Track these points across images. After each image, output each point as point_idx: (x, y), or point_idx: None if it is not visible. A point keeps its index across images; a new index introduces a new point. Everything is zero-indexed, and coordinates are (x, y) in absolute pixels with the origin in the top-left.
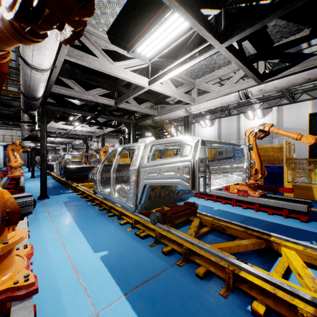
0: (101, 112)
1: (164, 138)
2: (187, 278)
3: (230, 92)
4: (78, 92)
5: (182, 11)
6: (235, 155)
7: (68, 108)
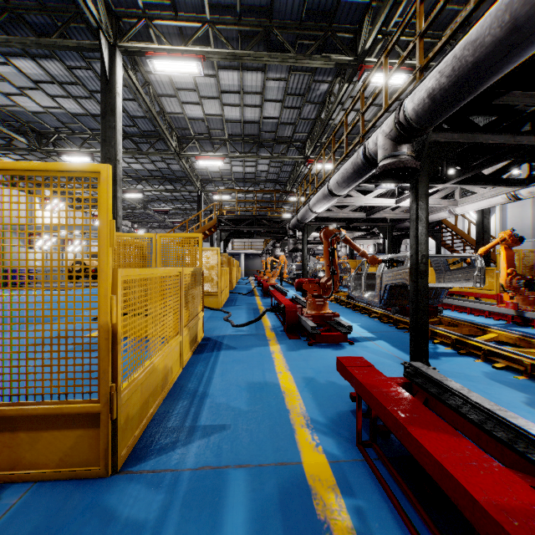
0: (353, 221)
1: (399, 254)
2: (406, 335)
3: (493, 196)
4: (334, 213)
5: (403, 184)
6: (473, 265)
7: (323, 222)
